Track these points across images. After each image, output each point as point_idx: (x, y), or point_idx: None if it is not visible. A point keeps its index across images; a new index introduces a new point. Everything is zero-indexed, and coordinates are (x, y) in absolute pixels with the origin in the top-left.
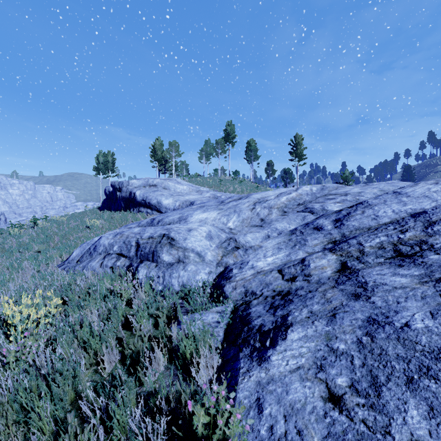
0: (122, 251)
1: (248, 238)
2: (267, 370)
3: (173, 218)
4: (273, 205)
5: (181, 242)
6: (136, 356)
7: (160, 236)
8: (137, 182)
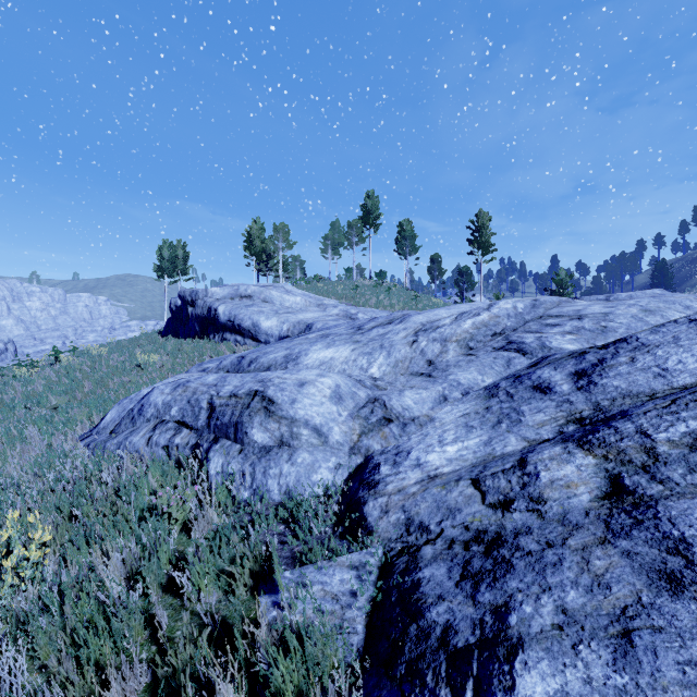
0: (186, 417)
1: (407, 401)
2: None
3: (275, 357)
4: (449, 336)
5: (286, 407)
6: (180, 680)
7: (250, 393)
8: (220, 291)
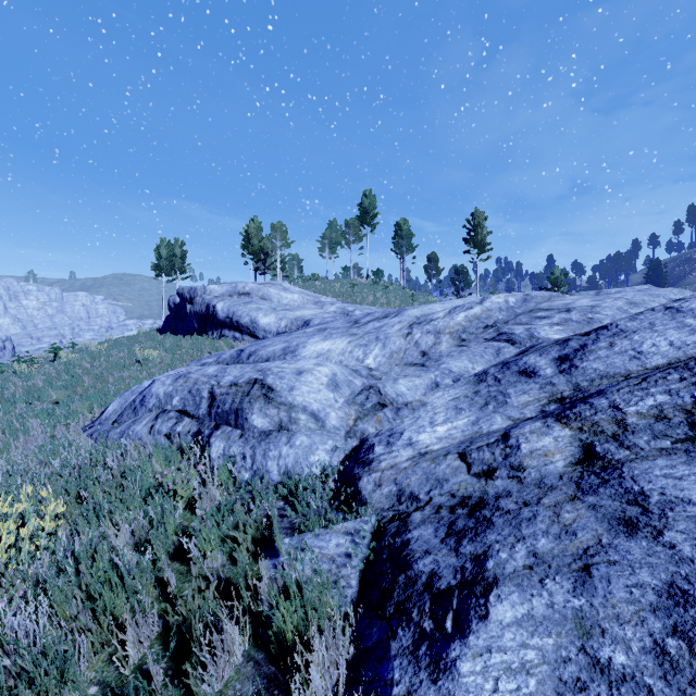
0: (187, 406)
1: (401, 388)
2: None
3: (273, 350)
4: (442, 328)
5: (285, 393)
6: (189, 628)
7: (250, 382)
8: (219, 288)
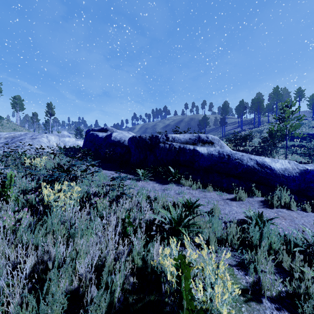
0: None
1: None
2: None
3: None
4: (2, 137)
5: None
6: None
7: None
8: None
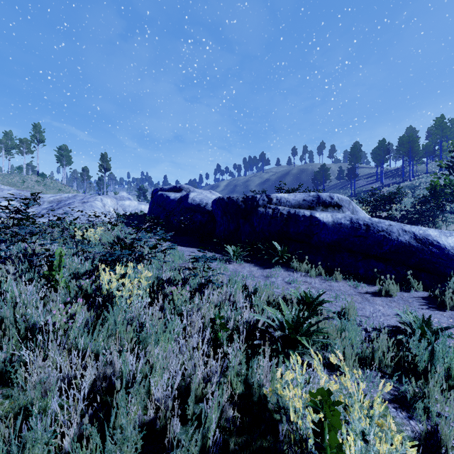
0: None
1: (29, 210)
2: None
3: None
4: (46, 200)
5: None
6: None
7: None
8: None
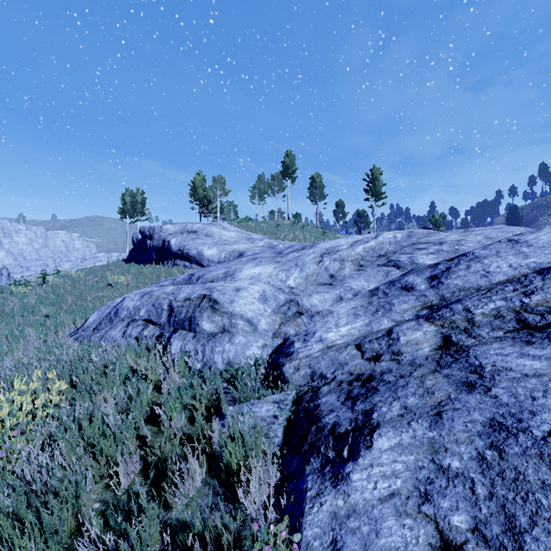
0: (151, 316)
1: (314, 301)
2: (346, 495)
3: (217, 274)
4: (346, 257)
5: (227, 305)
6: (163, 465)
7: (200, 297)
8: (172, 227)
